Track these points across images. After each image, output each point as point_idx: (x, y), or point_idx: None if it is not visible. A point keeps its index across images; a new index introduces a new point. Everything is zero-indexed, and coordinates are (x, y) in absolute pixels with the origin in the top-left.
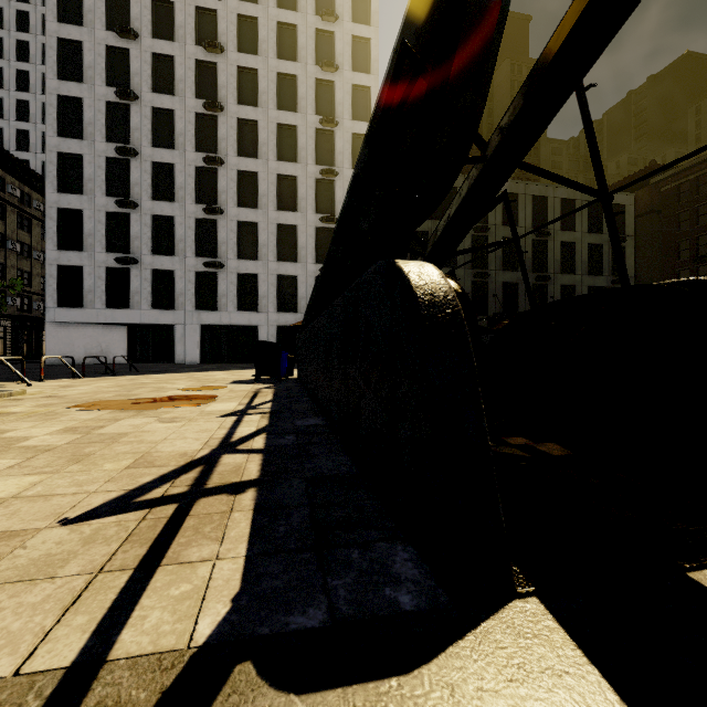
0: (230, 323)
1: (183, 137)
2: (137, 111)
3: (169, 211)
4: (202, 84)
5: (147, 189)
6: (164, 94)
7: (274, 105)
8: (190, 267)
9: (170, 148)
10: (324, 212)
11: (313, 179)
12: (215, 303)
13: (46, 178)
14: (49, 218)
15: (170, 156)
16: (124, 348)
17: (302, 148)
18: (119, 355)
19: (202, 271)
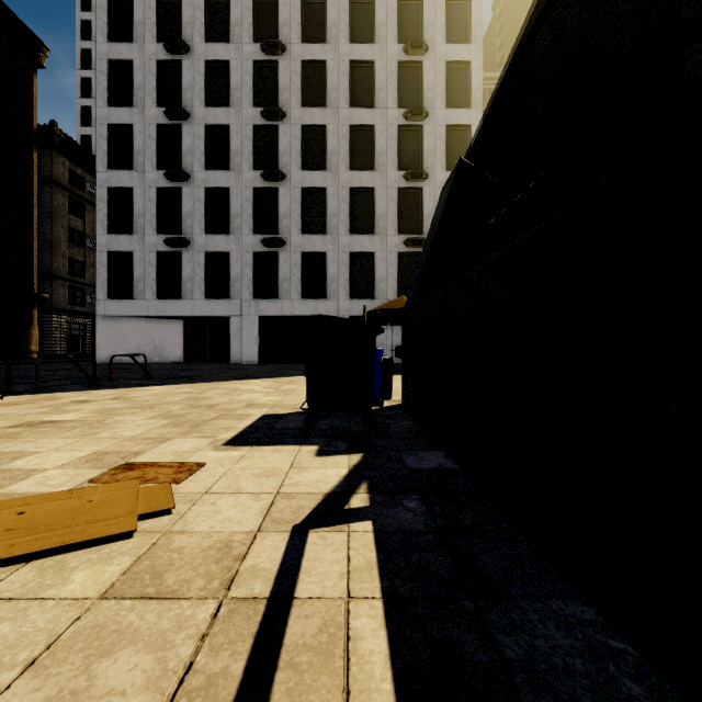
0: (293, 313)
1: (240, 91)
2: (189, 66)
3: (224, 181)
4: (261, 26)
5: (200, 157)
6: (218, 43)
7: (346, 38)
8: (247, 247)
9: (225, 107)
10: (408, 169)
11: (394, 127)
12: (276, 289)
13: (97, 154)
14: (99, 199)
15: (225, 115)
16: (179, 345)
17: (380, 88)
18: (174, 352)
19: (261, 251)
